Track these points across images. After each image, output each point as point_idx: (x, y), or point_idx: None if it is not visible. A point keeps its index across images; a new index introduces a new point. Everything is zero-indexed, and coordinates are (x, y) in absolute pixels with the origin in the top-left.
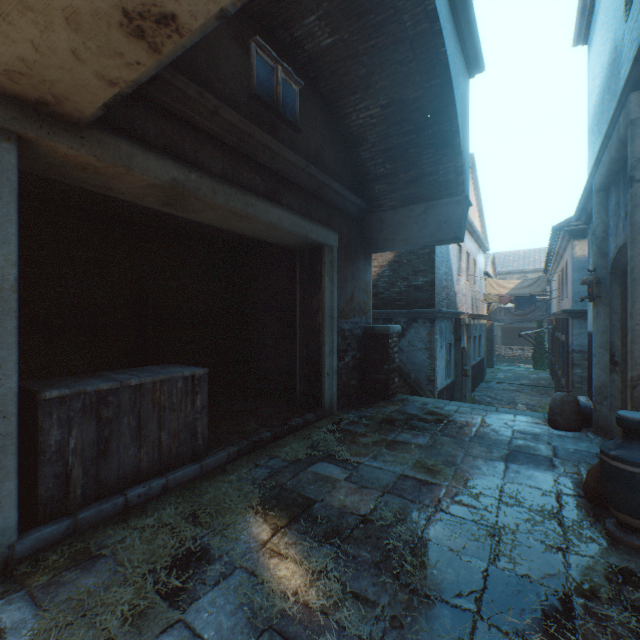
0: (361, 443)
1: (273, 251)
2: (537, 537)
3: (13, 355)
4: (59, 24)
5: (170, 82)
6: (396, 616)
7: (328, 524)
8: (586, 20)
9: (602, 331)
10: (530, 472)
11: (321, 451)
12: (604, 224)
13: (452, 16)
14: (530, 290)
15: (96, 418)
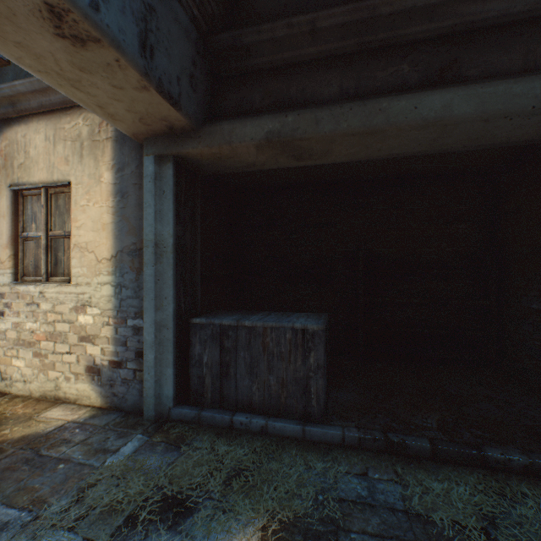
0: None
1: (540, 158)
2: None
3: (171, 292)
4: (88, 77)
5: (259, 41)
6: None
7: None
8: None
9: None
10: None
11: None
12: None
13: None
14: None
15: (220, 345)
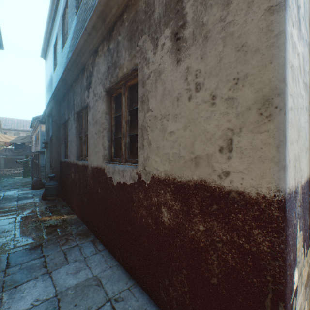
0: None
1: None
2: (30, 209)
3: None
4: None
5: None
6: None
7: None
8: (45, 53)
9: (48, 157)
10: (27, 200)
11: None
12: (49, 126)
13: None
14: (23, 141)
15: None
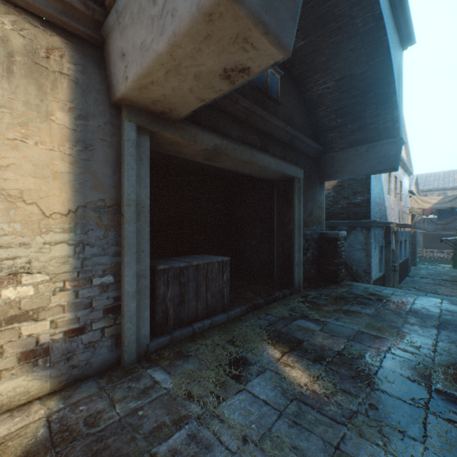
0: (325, 310)
1: (256, 182)
2: None
3: (148, 245)
4: (190, 79)
5: None
6: (372, 403)
7: (315, 353)
8: None
9: None
10: None
11: (298, 313)
12: None
13: (391, 11)
14: (451, 204)
15: (179, 282)
